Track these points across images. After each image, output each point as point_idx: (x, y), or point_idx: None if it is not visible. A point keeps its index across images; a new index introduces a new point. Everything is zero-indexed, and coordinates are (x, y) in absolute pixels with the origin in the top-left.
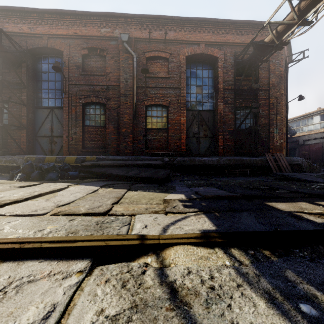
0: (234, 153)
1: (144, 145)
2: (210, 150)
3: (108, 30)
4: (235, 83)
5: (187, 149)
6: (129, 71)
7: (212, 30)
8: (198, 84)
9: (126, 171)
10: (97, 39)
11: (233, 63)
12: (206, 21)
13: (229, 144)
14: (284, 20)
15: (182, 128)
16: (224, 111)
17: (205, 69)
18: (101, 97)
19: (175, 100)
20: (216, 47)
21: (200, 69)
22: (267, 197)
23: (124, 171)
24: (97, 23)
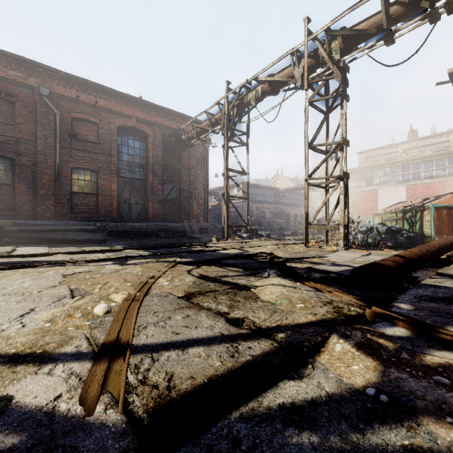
0: (163, 219)
1: (69, 209)
2: (141, 216)
3: (20, 75)
4: (163, 160)
5: (118, 214)
6: (50, 128)
7: (143, 109)
8: (129, 153)
9: (63, 235)
10: (2, 79)
11: (161, 142)
12: (138, 100)
13: (158, 211)
14: (191, 132)
15: (113, 195)
16: (154, 182)
17: (137, 140)
18: (8, 151)
19: (106, 167)
20: (147, 125)
21: (132, 139)
22: (166, 244)
23: (61, 236)
24: (2, 61)
